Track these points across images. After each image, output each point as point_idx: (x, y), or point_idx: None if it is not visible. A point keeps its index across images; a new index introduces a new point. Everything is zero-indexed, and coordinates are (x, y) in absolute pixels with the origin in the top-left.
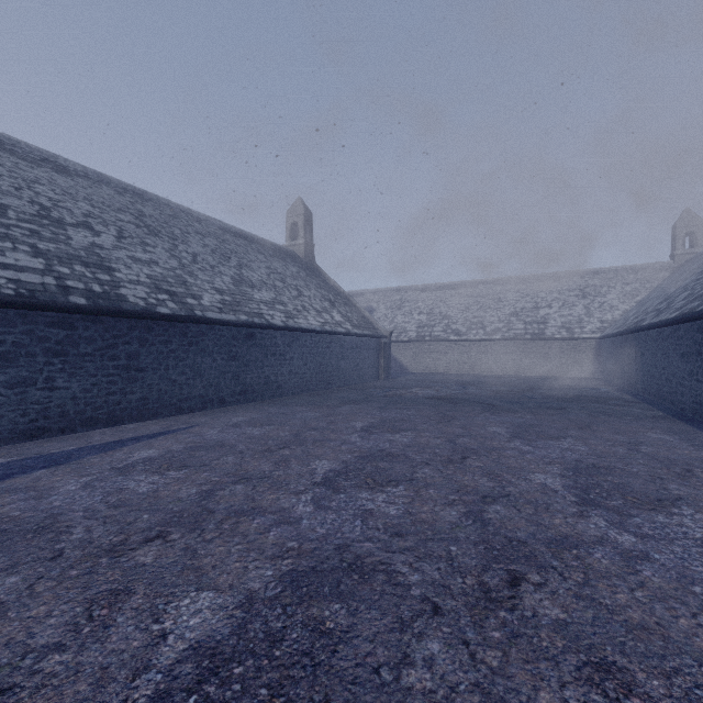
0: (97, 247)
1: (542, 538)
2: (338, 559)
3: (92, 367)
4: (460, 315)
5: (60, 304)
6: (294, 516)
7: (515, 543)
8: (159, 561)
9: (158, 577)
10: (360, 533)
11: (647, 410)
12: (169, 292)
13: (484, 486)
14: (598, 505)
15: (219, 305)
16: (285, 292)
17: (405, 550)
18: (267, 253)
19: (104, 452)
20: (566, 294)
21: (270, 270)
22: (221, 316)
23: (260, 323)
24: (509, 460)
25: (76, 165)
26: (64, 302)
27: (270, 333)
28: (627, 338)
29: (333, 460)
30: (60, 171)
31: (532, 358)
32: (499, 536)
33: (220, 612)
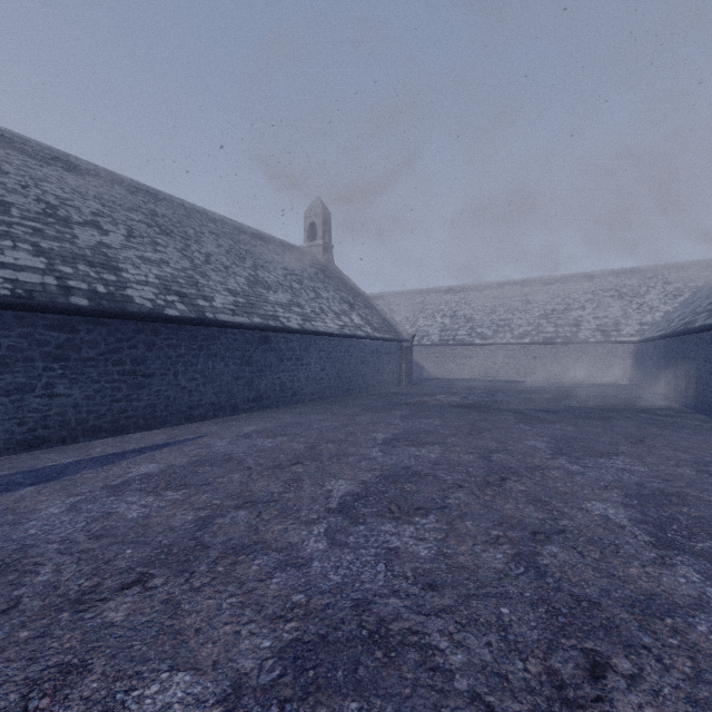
0: (104, 246)
1: (619, 598)
2: (356, 624)
3: (95, 373)
4: (486, 318)
5: (60, 306)
6: (304, 556)
7: (585, 604)
8: (131, 620)
9: (125, 645)
10: (384, 583)
11: (704, 421)
12: (179, 293)
13: (532, 517)
14: (681, 549)
15: (231, 307)
16: (302, 294)
17: (442, 612)
18: (284, 254)
19: (102, 465)
20: (600, 295)
21: (287, 271)
22: (233, 319)
23: (275, 326)
24: (556, 483)
25: (88, 164)
26: (64, 303)
27: (286, 336)
28: (673, 342)
29: (351, 480)
30: (71, 170)
31: (563, 363)
32: (562, 593)
33: (195, 709)
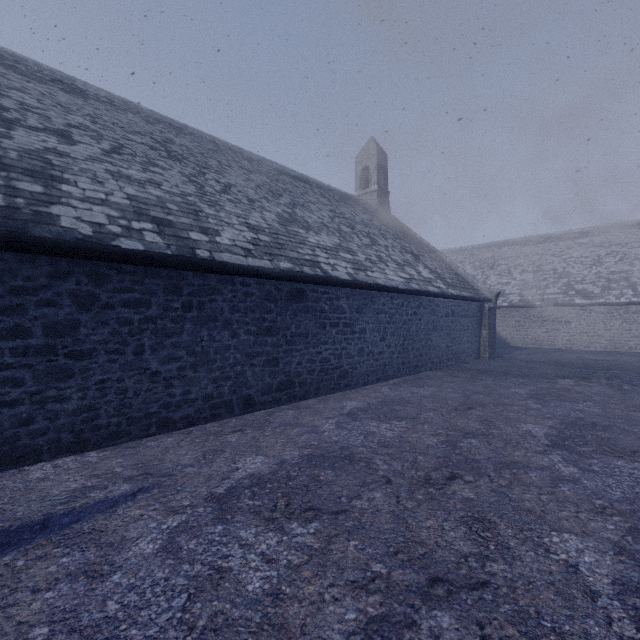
0: (53, 153)
1: None
2: None
3: None
4: (587, 271)
5: None
6: None
7: None
8: None
9: None
10: None
11: None
12: (159, 221)
13: None
14: None
15: (246, 246)
16: (353, 239)
17: None
18: (332, 198)
19: None
20: None
21: (335, 214)
22: (244, 261)
23: (313, 274)
24: None
25: (98, 90)
26: None
27: (330, 291)
28: None
29: None
30: (73, 93)
31: None
32: None
33: None
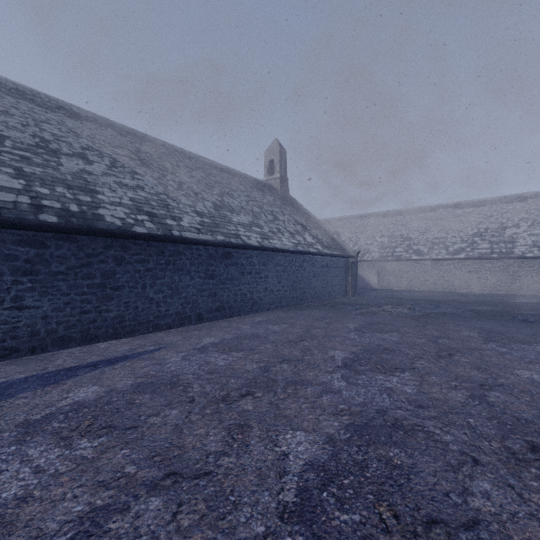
0: (85, 173)
1: None
2: None
3: (65, 286)
4: (421, 237)
5: (27, 222)
6: None
7: None
8: None
9: None
10: None
11: None
12: (149, 214)
13: None
14: None
15: (197, 226)
16: (261, 217)
17: None
18: (247, 184)
19: (45, 386)
20: (535, 214)
21: (249, 198)
22: (198, 236)
23: (237, 243)
24: None
25: (87, 112)
26: (31, 220)
27: (246, 252)
28: None
29: (312, 433)
30: (72, 117)
31: (499, 276)
32: None
33: None
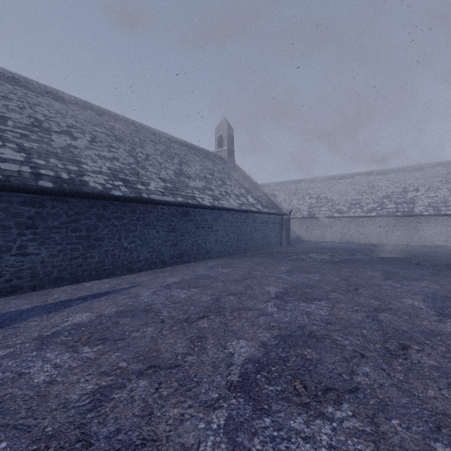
0: (72, 147)
1: None
2: None
3: (58, 237)
4: (342, 199)
5: (30, 187)
6: None
7: None
8: None
9: None
10: None
11: None
12: (124, 180)
13: None
14: None
15: (162, 190)
16: (212, 182)
17: None
18: (201, 155)
19: (48, 313)
20: (430, 180)
21: (203, 167)
22: (162, 198)
23: (193, 203)
24: None
25: (70, 96)
26: (33, 185)
27: (201, 211)
28: None
29: (251, 341)
30: (58, 100)
31: (402, 230)
32: None
33: None
